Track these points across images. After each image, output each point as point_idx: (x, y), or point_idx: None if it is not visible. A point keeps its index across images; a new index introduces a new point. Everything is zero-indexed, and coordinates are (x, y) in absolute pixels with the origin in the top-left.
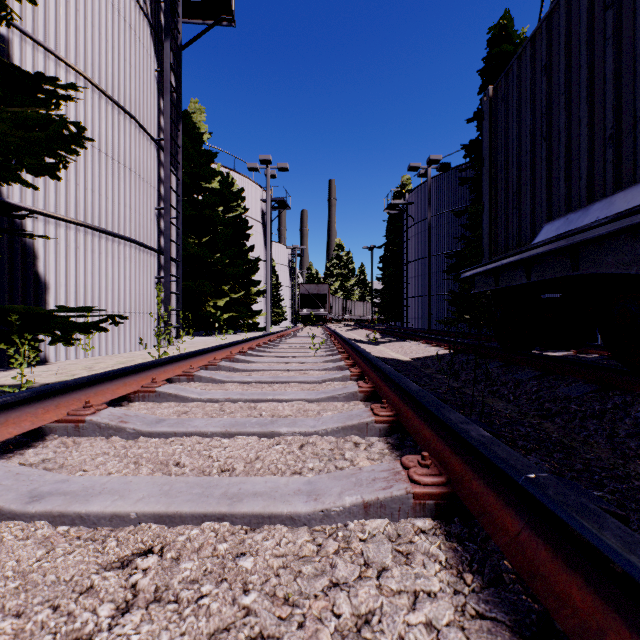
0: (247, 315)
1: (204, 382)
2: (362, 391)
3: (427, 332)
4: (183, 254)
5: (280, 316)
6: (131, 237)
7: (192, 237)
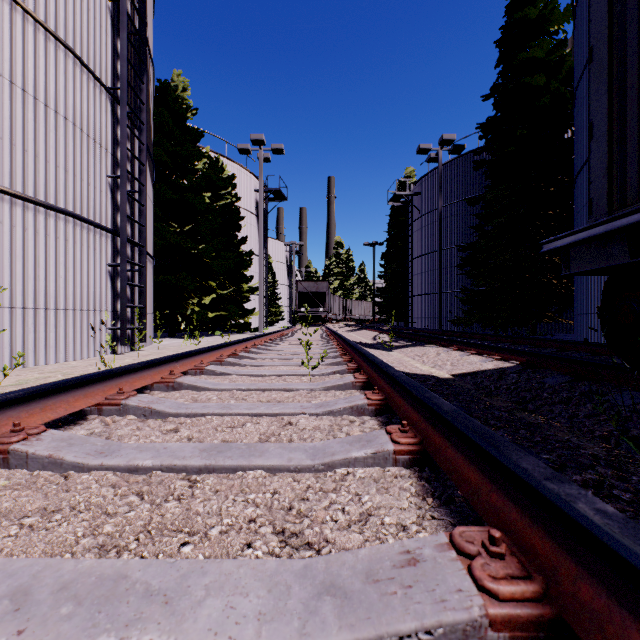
0: (237, 314)
1: (34, 469)
2: (503, 621)
3: (443, 333)
4: (161, 243)
5: (277, 316)
6: (67, 208)
7: (173, 225)
